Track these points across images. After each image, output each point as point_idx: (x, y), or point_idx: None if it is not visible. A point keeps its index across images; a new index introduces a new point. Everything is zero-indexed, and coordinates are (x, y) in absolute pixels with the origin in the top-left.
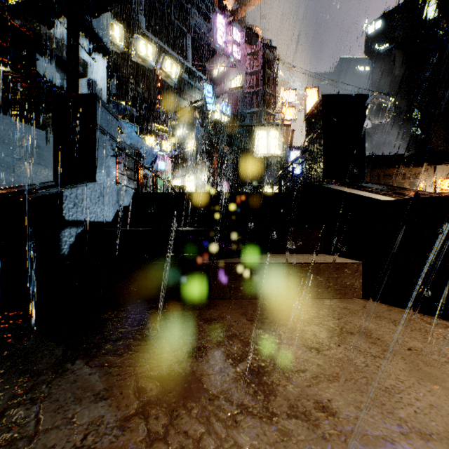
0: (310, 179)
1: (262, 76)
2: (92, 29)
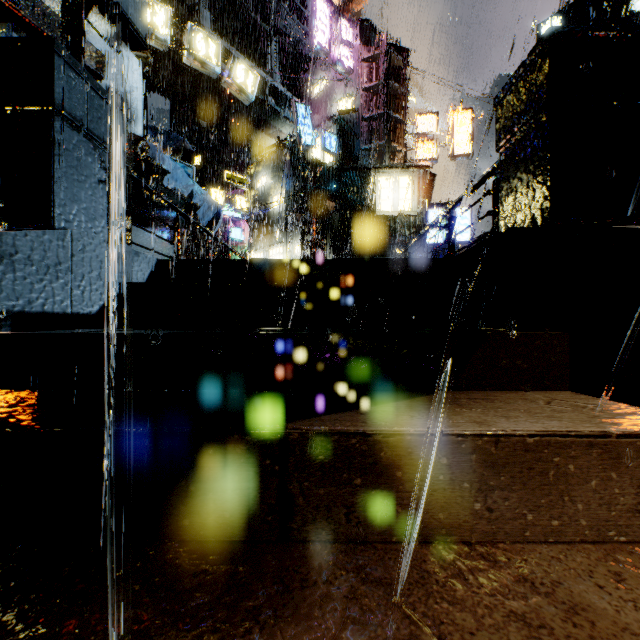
0: (508, 226)
1: (386, 92)
2: (114, 3)
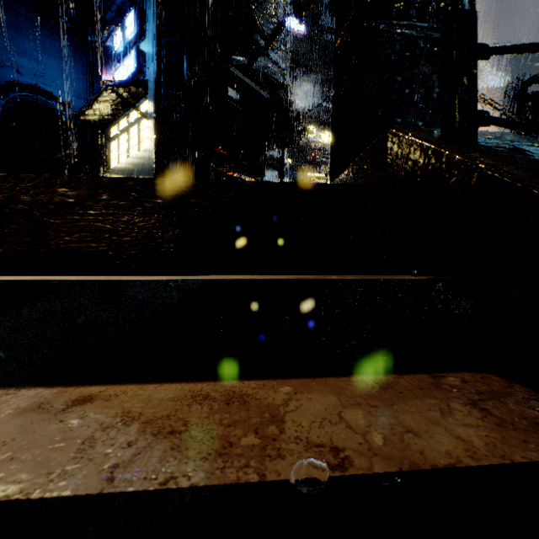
0: None
1: None
2: None
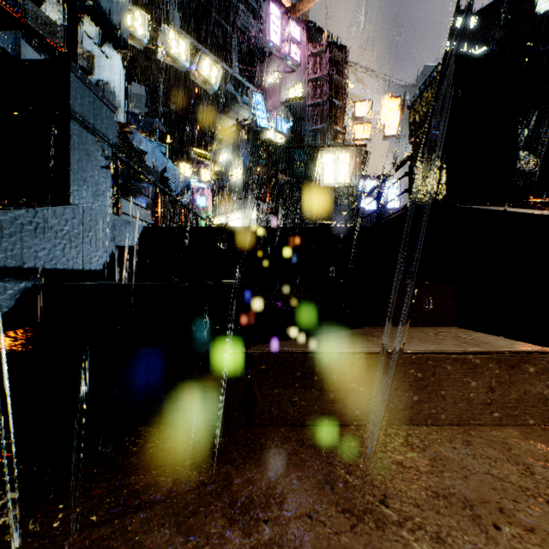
0: (418, 203)
1: (328, 82)
2: (101, 11)
